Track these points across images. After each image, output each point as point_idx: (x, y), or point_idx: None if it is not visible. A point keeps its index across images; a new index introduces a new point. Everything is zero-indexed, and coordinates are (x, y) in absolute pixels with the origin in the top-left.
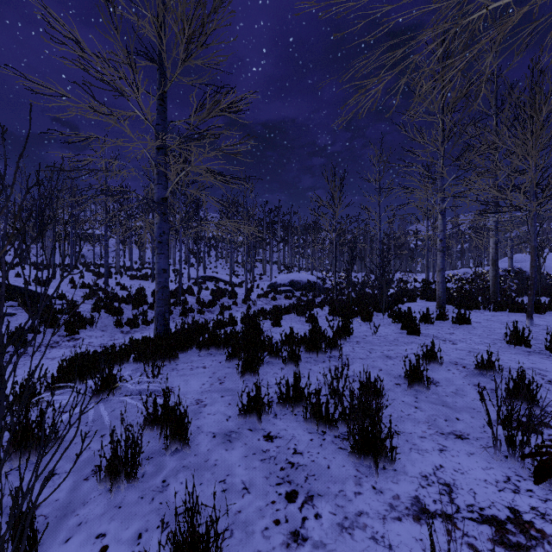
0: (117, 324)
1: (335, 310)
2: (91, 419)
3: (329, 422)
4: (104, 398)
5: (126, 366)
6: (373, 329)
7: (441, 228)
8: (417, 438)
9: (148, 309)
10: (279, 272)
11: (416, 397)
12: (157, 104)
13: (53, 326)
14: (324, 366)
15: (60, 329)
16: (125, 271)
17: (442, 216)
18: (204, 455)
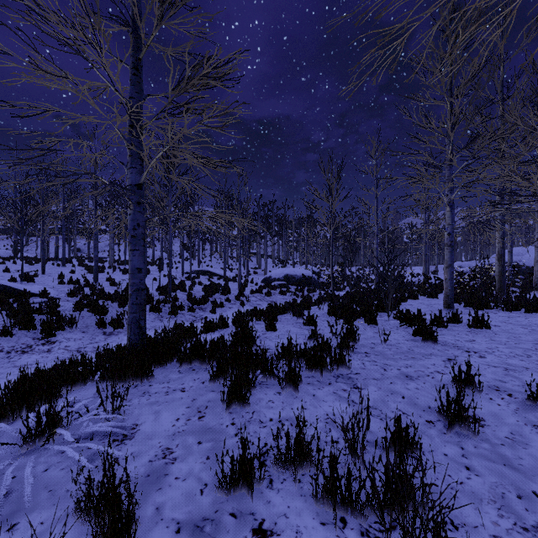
0: (100, 325)
1: (334, 310)
2: (9, 489)
3: (350, 506)
4: (41, 446)
5: (89, 386)
6: (383, 337)
7: (449, 221)
8: None
9: None
10: (273, 266)
11: (461, 446)
12: (130, 74)
13: (28, 328)
14: (331, 391)
15: (36, 330)
16: (119, 265)
17: (451, 207)
18: None
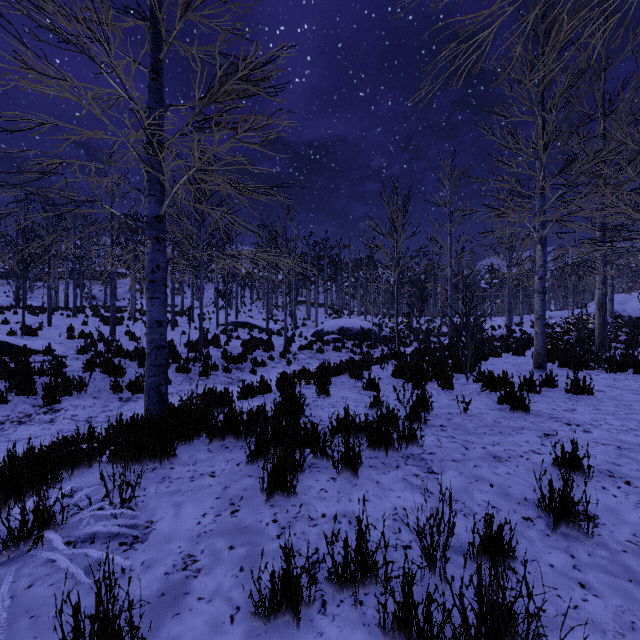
0: (115, 389)
1: (401, 372)
2: None
3: None
4: (27, 552)
5: (96, 468)
6: (463, 406)
7: (540, 263)
8: None
9: None
10: (325, 317)
11: (570, 554)
12: (148, 79)
13: (27, 393)
14: (400, 477)
15: (37, 396)
16: (141, 315)
17: (542, 246)
18: None
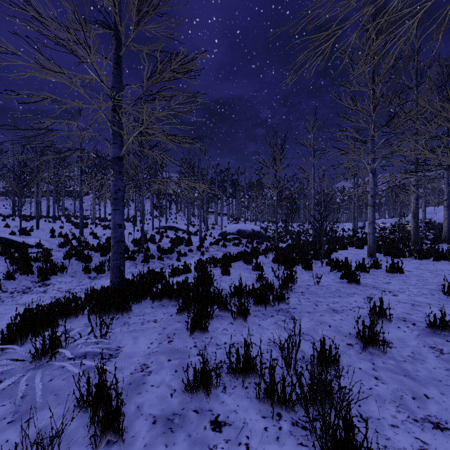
0: (86, 270)
1: (278, 259)
2: (24, 393)
3: (284, 404)
4: (46, 363)
5: (80, 318)
6: (316, 280)
7: (371, 186)
8: (388, 428)
9: None
10: (228, 223)
11: (372, 362)
12: (113, 68)
13: (27, 273)
14: (273, 322)
15: (34, 275)
16: (100, 221)
17: (373, 174)
18: None
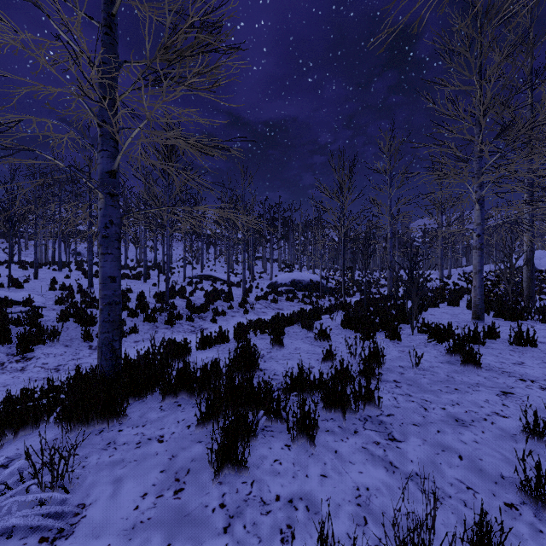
0: (86, 337)
1: (349, 322)
2: None
3: None
4: None
5: (42, 429)
6: (414, 360)
7: (478, 221)
8: None
9: (128, 316)
10: (279, 271)
11: None
12: (101, 33)
13: (2, 342)
14: (359, 446)
15: (12, 344)
16: None
17: (480, 205)
18: None
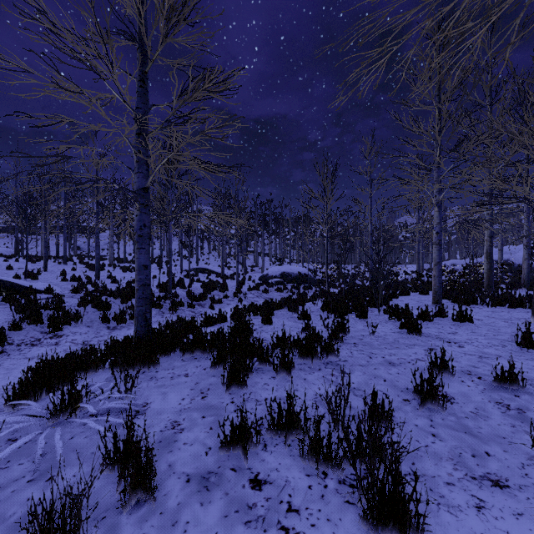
0: (104, 320)
1: (328, 306)
2: (42, 451)
3: (331, 461)
4: (65, 420)
5: (101, 372)
6: (371, 329)
7: (437, 221)
8: (443, 485)
9: None
10: (270, 264)
11: (430, 419)
12: (137, 86)
13: (36, 322)
14: (320, 376)
15: (44, 325)
16: (119, 263)
17: (439, 208)
18: (172, 514)
